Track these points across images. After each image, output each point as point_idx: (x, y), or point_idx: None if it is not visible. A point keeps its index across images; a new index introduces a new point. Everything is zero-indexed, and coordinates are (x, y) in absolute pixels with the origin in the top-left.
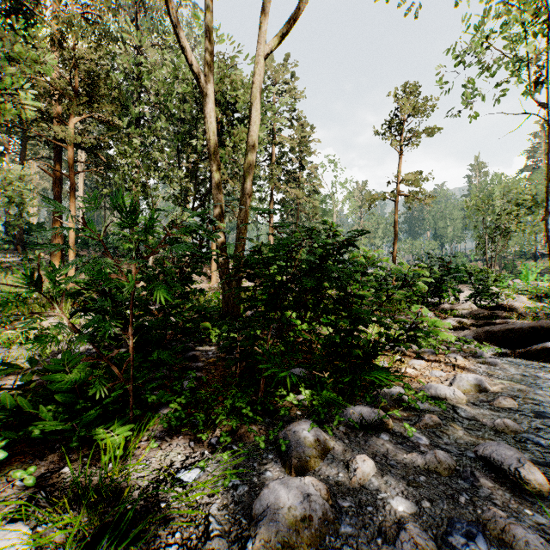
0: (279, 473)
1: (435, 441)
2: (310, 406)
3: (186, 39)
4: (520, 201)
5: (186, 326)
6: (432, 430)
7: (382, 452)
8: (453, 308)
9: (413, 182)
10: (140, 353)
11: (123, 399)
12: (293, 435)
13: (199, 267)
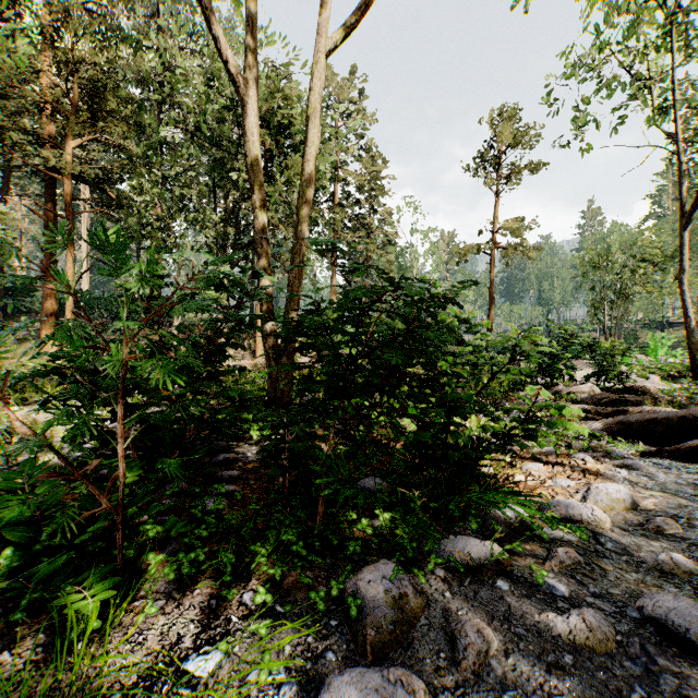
0: (347, 653)
1: (577, 591)
2: (391, 535)
3: (218, 28)
4: (646, 256)
5: (218, 417)
6: (570, 572)
7: (502, 611)
8: (569, 391)
9: (514, 231)
10: (142, 461)
11: (112, 531)
12: (368, 587)
13: (240, 339)
